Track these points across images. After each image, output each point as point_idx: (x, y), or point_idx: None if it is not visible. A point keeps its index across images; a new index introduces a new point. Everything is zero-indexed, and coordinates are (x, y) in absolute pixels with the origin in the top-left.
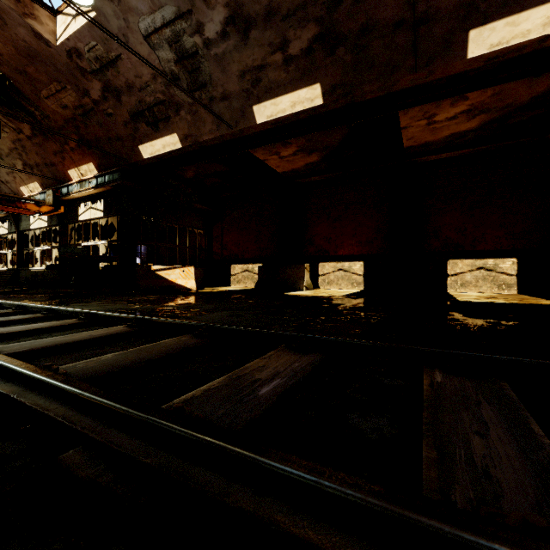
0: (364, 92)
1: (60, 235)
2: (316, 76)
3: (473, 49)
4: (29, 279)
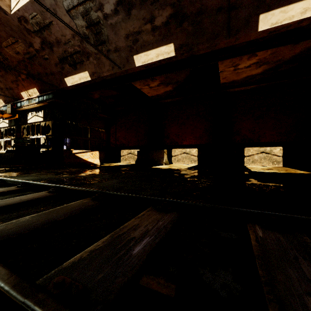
0: (199, 49)
1: (16, 132)
2: (171, 39)
3: (262, 26)
4: None
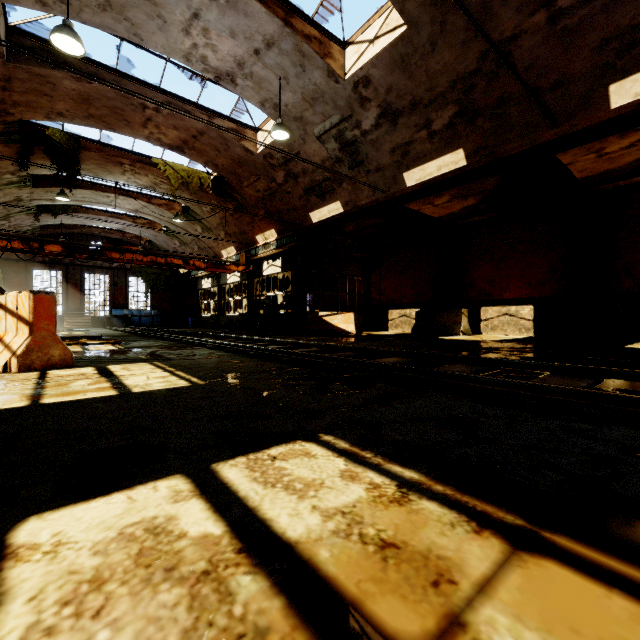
0: (506, 150)
1: (249, 288)
2: (459, 143)
3: (616, 100)
4: (226, 323)
